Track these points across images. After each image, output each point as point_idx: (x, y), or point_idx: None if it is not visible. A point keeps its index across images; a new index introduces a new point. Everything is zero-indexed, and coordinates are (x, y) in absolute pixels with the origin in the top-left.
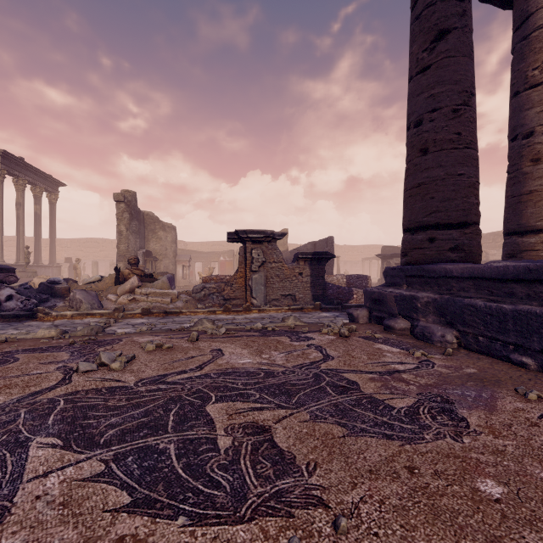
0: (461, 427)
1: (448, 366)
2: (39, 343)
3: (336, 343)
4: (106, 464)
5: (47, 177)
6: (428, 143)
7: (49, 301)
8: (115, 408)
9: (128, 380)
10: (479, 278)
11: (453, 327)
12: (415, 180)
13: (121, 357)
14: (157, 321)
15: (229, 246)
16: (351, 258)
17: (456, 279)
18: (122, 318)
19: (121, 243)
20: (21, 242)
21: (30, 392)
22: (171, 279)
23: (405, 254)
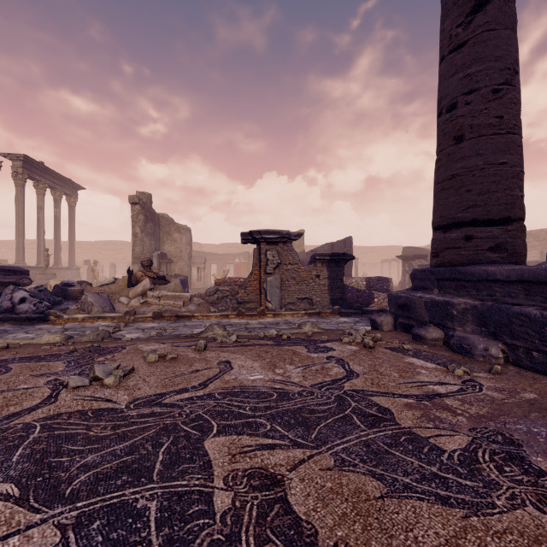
0: (542, 486)
1: (499, 388)
2: (40, 350)
3: (360, 355)
4: (63, 533)
5: (67, 181)
6: (464, 129)
7: (62, 304)
8: (96, 440)
9: (120, 400)
10: (531, 282)
11: (498, 338)
12: (448, 171)
13: (117, 371)
14: (168, 325)
15: (244, 248)
16: (370, 259)
17: (501, 283)
18: (133, 322)
19: (136, 245)
20: (42, 244)
21: (8, 413)
22: (185, 281)
23: (435, 254)
